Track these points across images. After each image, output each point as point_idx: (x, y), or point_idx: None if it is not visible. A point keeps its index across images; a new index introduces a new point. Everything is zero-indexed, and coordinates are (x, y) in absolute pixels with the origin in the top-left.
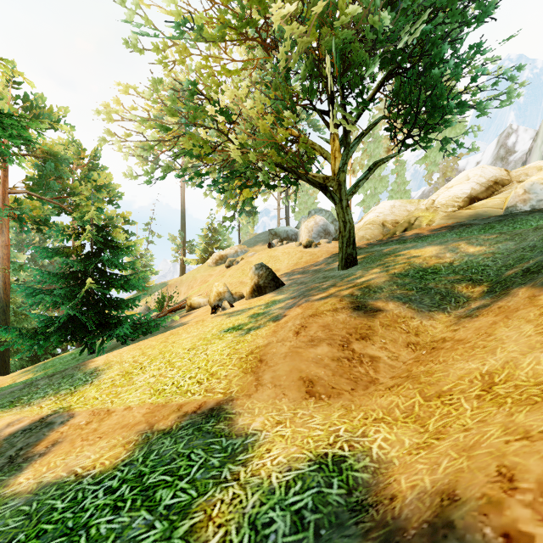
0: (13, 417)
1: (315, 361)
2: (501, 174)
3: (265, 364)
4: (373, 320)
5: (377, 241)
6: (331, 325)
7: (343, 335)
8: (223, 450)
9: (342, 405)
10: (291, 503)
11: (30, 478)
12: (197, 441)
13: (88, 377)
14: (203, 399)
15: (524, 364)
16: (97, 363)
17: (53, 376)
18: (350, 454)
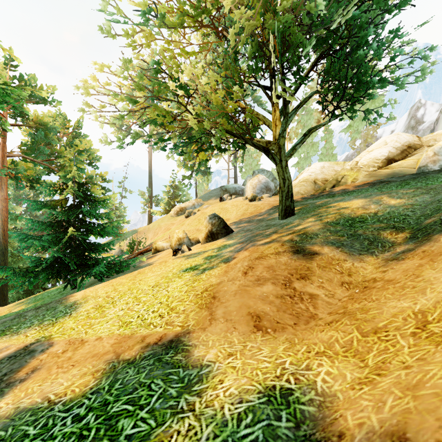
0: (3, 345)
1: (261, 298)
2: (414, 140)
3: (218, 300)
4: (311, 262)
5: (311, 195)
6: (274, 266)
7: (285, 275)
8: (180, 381)
9: (286, 338)
10: (243, 436)
11: (10, 403)
12: (157, 371)
13: (68, 310)
14: (163, 331)
15: None
16: (76, 297)
17: (39, 308)
18: (297, 387)
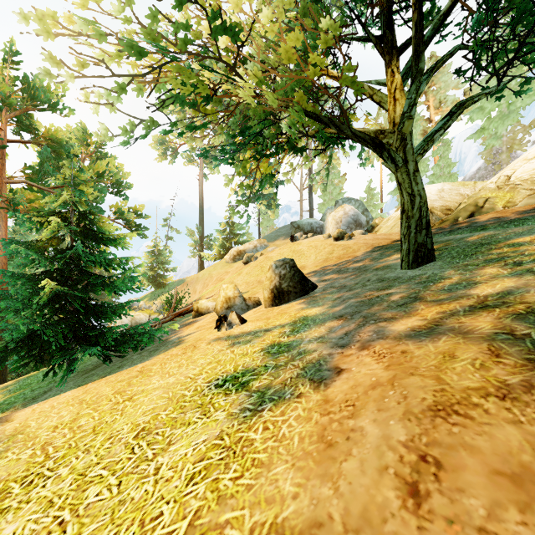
0: None
1: None
2: None
3: None
4: None
5: (436, 229)
6: None
7: None
8: None
9: None
10: None
11: None
12: None
13: None
14: None
15: None
16: (6, 429)
17: None
18: None
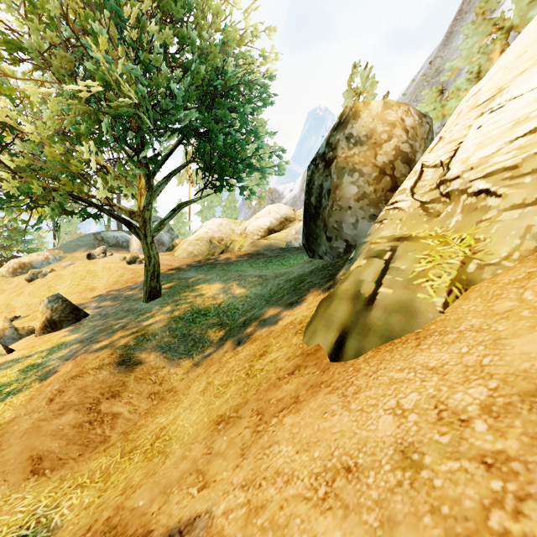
0: None
1: (54, 433)
2: (290, 213)
3: None
4: (130, 375)
5: (197, 262)
6: (89, 386)
7: (95, 397)
8: None
9: (61, 475)
10: None
11: None
12: None
13: None
14: None
15: (179, 420)
16: None
17: None
18: (32, 531)
